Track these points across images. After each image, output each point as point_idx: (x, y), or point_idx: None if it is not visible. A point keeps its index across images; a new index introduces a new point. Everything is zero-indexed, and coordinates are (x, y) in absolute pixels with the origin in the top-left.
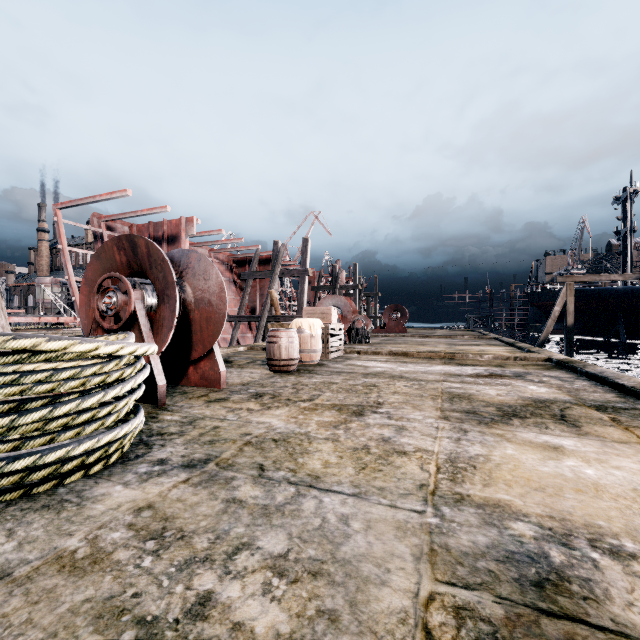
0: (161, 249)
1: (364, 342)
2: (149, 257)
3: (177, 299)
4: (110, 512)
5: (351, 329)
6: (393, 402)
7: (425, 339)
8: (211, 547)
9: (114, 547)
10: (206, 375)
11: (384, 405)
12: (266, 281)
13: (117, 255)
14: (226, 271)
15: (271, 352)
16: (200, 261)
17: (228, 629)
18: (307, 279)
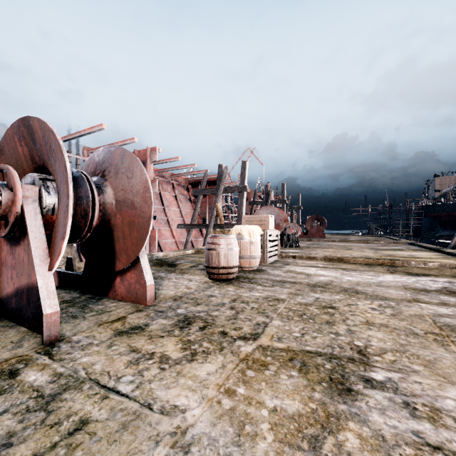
0: (55, 130)
1: (294, 246)
2: (45, 143)
3: (70, 195)
4: None
5: (282, 235)
6: (382, 349)
7: (346, 243)
8: None
9: None
10: (132, 288)
11: (372, 358)
12: (213, 198)
13: (19, 147)
14: (184, 190)
15: (209, 259)
16: (124, 157)
17: None
18: (245, 194)
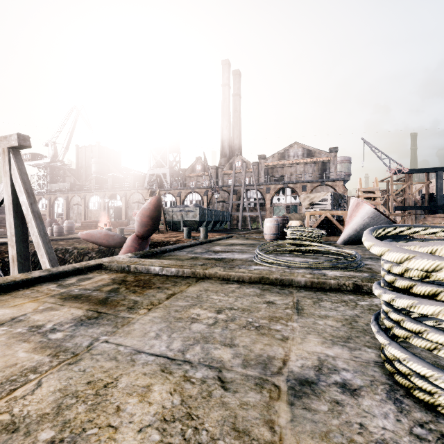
0: None
1: None
2: None
3: None
4: (302, 336)
5: None
6: None
7: None
8: (227, 324)
9: (271, 323)
10: None
11: None
12: None
13: None
14: None
15: None
16: None
17: (208, 309)
18: None
